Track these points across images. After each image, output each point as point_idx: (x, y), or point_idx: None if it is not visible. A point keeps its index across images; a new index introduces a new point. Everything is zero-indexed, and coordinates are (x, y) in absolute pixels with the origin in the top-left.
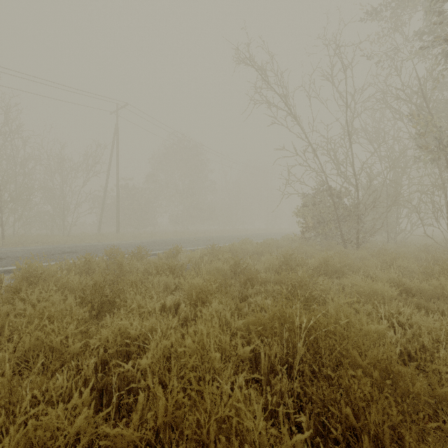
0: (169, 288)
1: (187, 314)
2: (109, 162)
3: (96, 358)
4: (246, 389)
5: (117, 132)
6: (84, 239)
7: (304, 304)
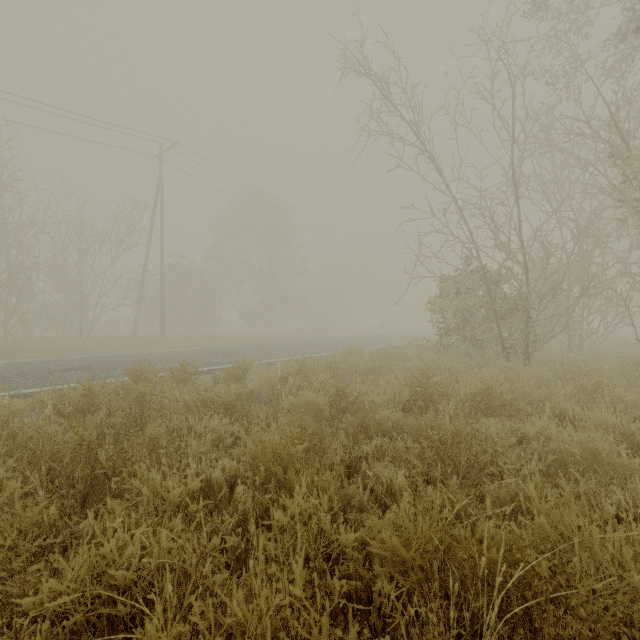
0: (223, 441)
1: (247, 507)
2: (150, 230)
3: None
4: None
5: (161, 186)
6: (110, 344)
7: (462, 475)
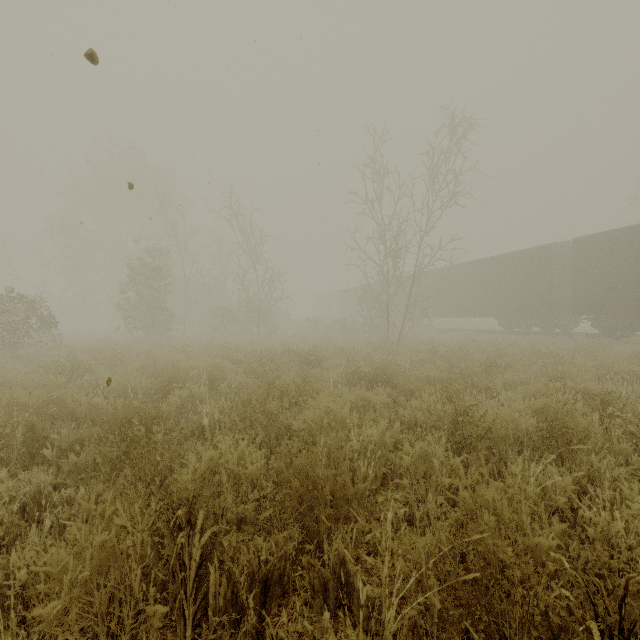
0: None
1: None
2: None
3: None
4: None
5: None
6: None
7: None
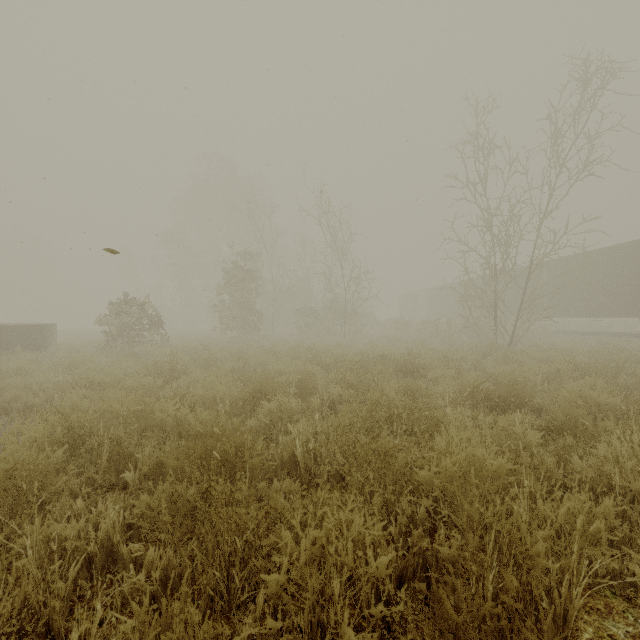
0: None
1: None
2: None
3: None
4: None
5: None
6: None
7: None
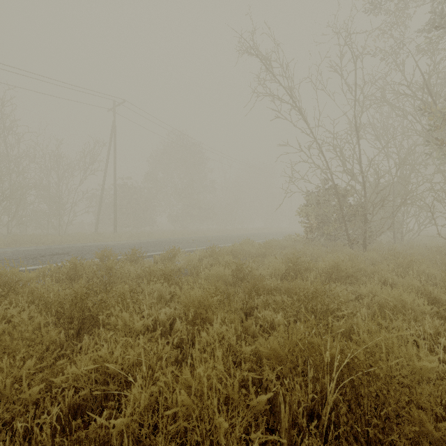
0: (163, 298)
1: (183, 334)
2: (106, 160)
3: (61, 405)
4: (259, 445)
5: (114, 130)
6: (80, 238)
7: (319, 318)
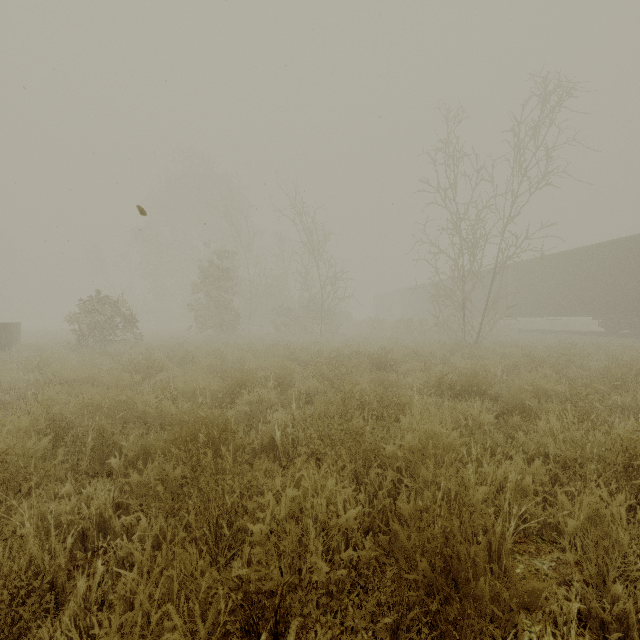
0: None
1: None
2: None
3: None
4: None
5: None
6: None
7: None
